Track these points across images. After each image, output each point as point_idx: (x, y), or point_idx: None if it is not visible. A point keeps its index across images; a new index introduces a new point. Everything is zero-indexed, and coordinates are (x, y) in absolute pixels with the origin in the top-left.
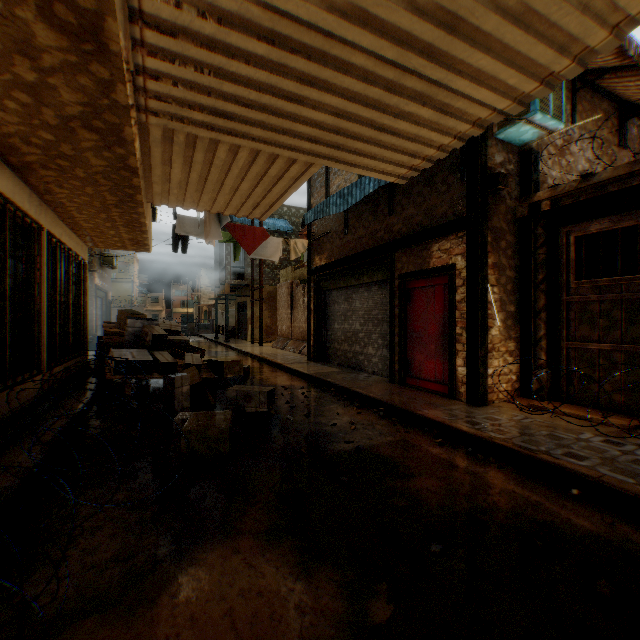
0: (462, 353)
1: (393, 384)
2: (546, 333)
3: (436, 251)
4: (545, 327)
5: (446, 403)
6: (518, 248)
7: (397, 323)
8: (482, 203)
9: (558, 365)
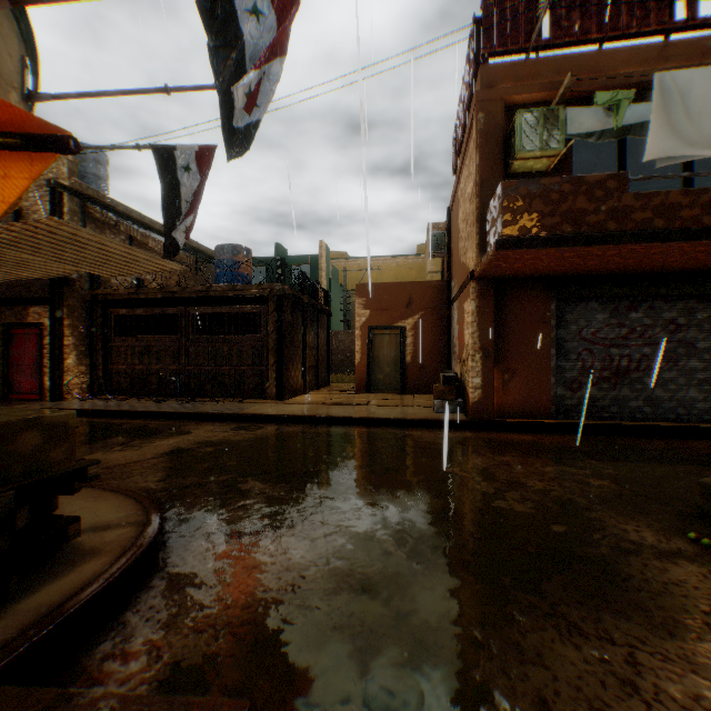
0: (50, 374)
1: (0, 400)
2: (105, 362)
3: (34, 313)
4: (104, 359)
5: (37, 402)
6: (90, 316)
7: (4, 357)
8: (61, 292)
9: (109, 377)
